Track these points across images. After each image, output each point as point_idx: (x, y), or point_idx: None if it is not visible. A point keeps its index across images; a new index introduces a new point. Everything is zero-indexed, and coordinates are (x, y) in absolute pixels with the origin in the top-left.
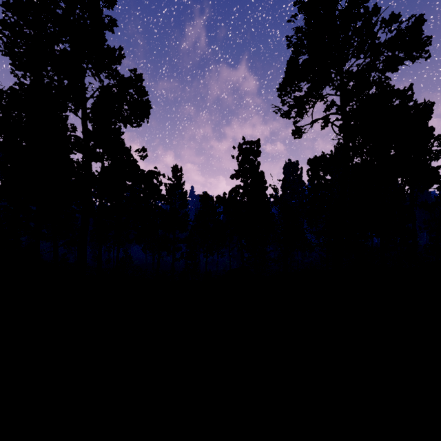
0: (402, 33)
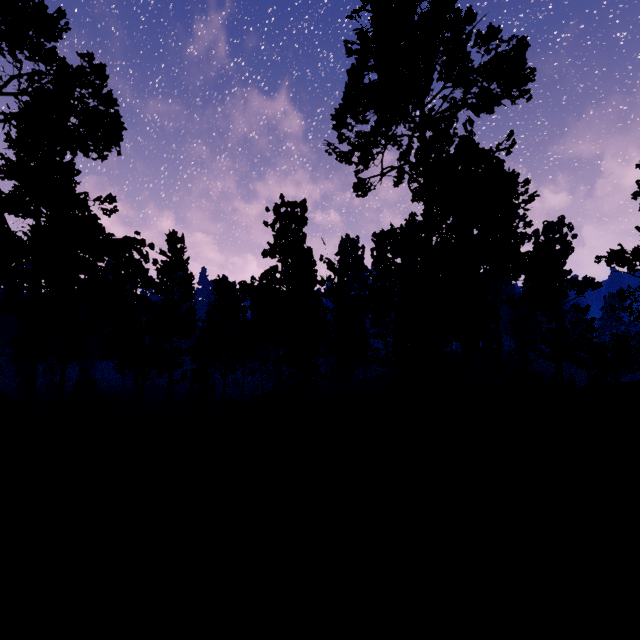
0: (503, 55)
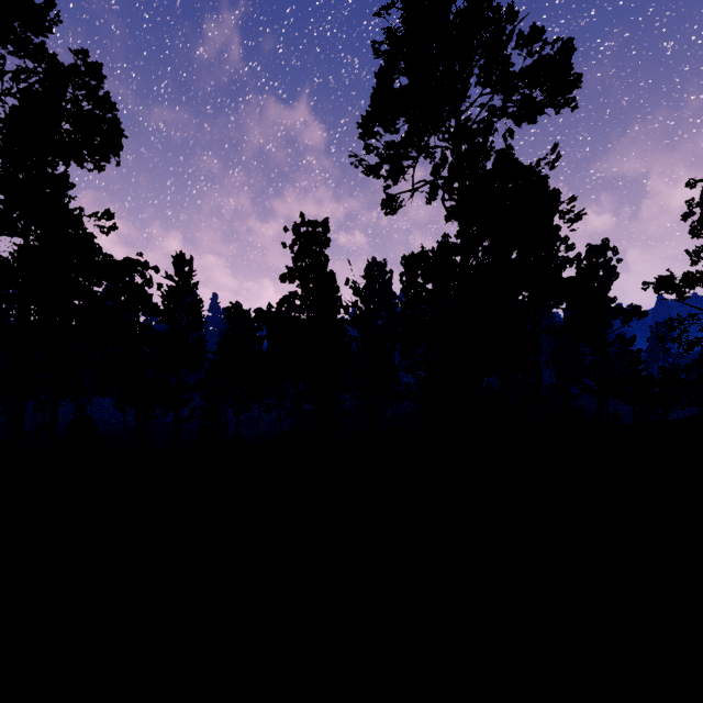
0: (547, 59)
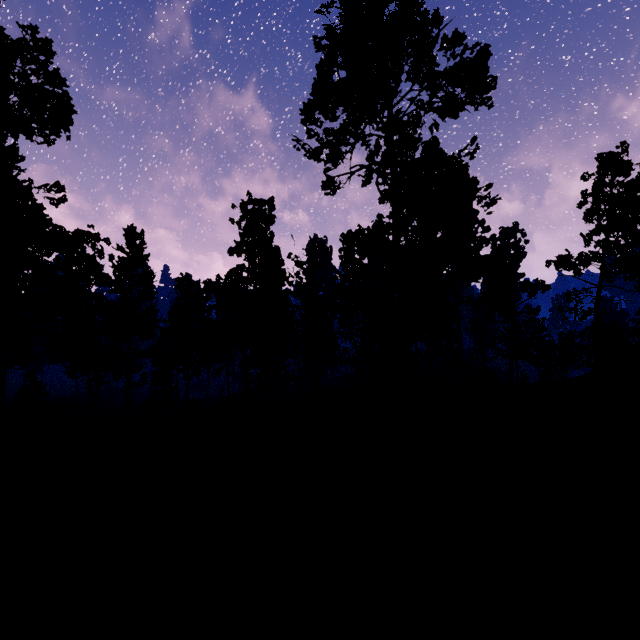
0: (468, 61)
